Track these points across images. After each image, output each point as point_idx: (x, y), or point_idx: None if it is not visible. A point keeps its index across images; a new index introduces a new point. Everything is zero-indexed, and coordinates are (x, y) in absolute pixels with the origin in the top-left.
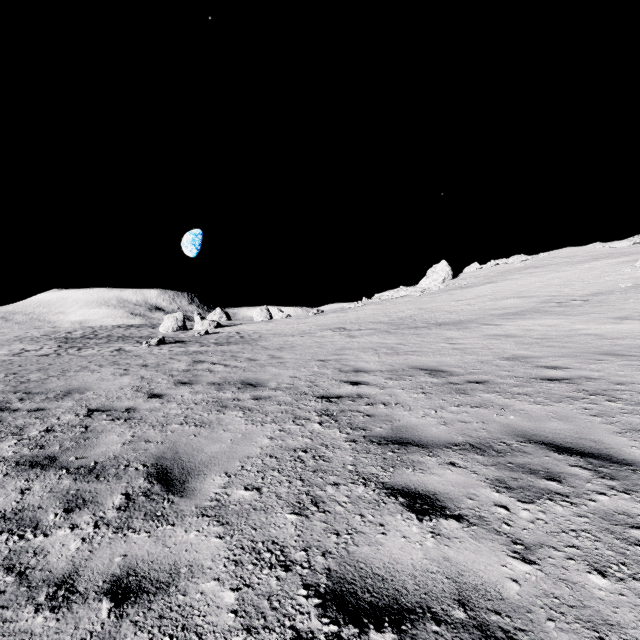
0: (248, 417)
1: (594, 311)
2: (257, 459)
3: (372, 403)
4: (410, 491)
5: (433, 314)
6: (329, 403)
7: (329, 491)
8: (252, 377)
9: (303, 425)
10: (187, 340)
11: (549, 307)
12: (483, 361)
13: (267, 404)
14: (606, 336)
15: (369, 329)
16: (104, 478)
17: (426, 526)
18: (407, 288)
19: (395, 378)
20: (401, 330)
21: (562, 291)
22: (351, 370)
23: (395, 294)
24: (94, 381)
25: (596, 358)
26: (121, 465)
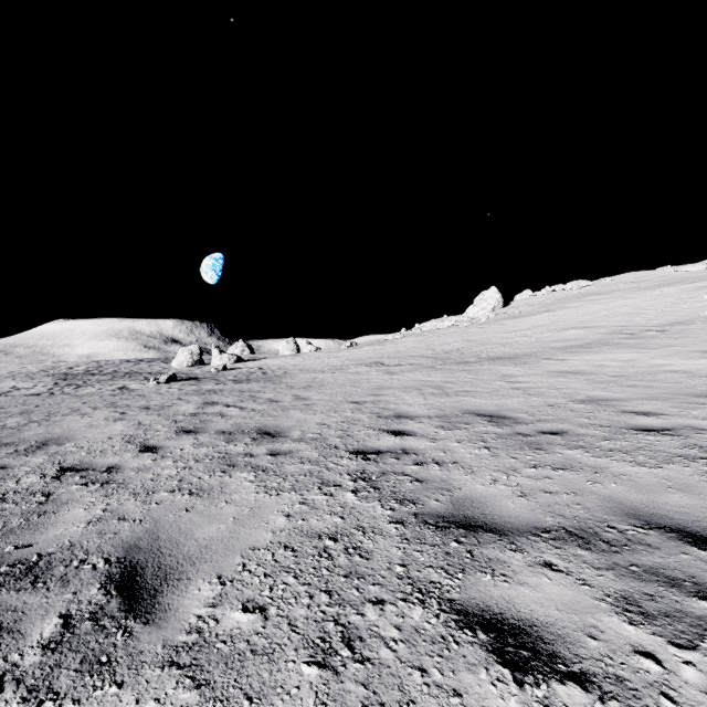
0: (261, 481)
1: (675, 343)
2: (266, 552)
3: (422, 462)
4: (494, 618)
5: (484, 347)
6: (366, 461)
7: (369, 616)
8: (271, 424)
9: (332, 495)
10: (202, 377)
11: (620, 339)
12: (553, 404)
13: (287, 462)
14: (698, 373)
15: (410, 364)
16: (43, 584)
17: (532, 699)
18: (452, 318)
19: (447, 426)
20: (448, 365)
21: (632, 320)
22: (392, 415)
23: (438, 324)
24: (80, 428)
25: (695, 401)
26: (74, 560)
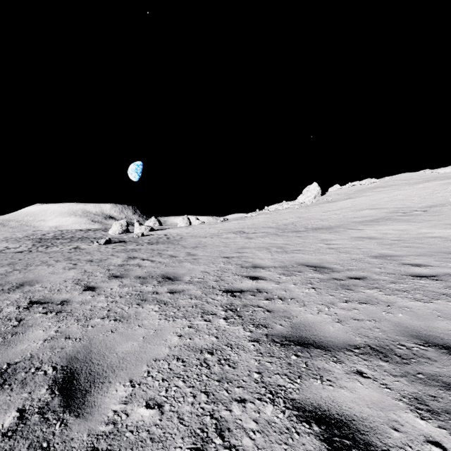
0: (162, 311)
1: (433, 219)
2: (164, 362)
3: (270, 298)
4: (323, 414)
5: (309, 221)
6: (233, 297)
7: (235, 412)
8: (171, 271)
9: (210, 321)
10: (128, 240)
11: (397, 216)
12: (356, 259)
13: (180, 298)
14: (450, 238)
15: (262, 232)
16: (9, 385)
17: None
18: (288, 202)
19: (287, 274)
20: (286, 233)
21: (405, 204)
22: (250, 266)
23: (280, 207)
24: (46, 274)
25: (450, 257)
26: (32, 368)
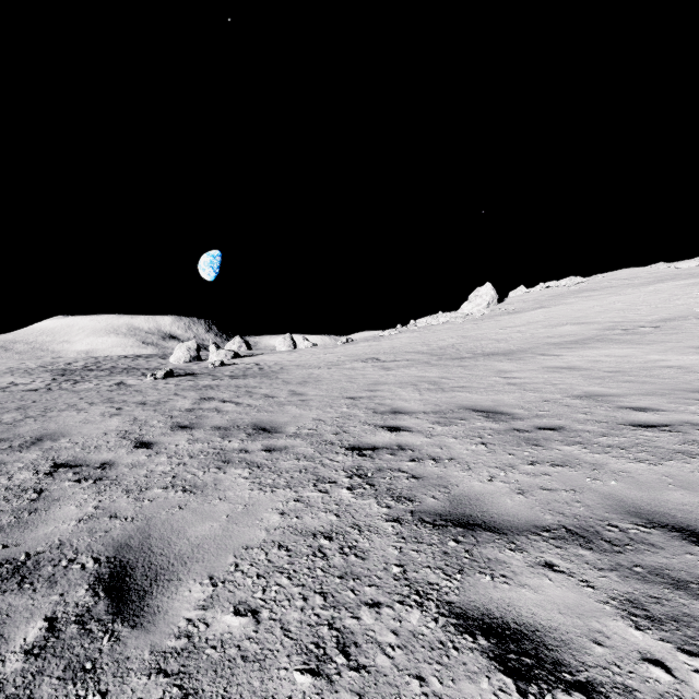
0: (255, 478)
1: (669, 339)
2: (259, 551)
3: (418, 458)
4: (494, 623)
5: (479, 343)
6: (362, 457)
7: (365, 620)
8: (267, 419)
9: (327, 492)
10: (199, 372)
11: (614, 335)
12: (550, 400)
13: (282, 458)
14: (693, 369)
15: (406, 360)
16: (30, 584)
17: None
18: (447, 314)
19: (444, 422)
20: (443, 361)
21: (627, 316)
22: (388, 411)
23: (434, 320)
24: (76, 424)
25: (692, 397)
26: (63, 559)
